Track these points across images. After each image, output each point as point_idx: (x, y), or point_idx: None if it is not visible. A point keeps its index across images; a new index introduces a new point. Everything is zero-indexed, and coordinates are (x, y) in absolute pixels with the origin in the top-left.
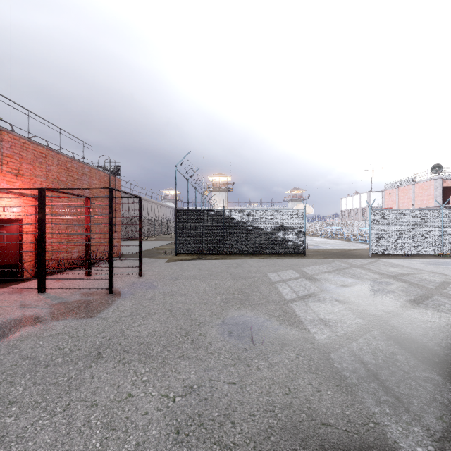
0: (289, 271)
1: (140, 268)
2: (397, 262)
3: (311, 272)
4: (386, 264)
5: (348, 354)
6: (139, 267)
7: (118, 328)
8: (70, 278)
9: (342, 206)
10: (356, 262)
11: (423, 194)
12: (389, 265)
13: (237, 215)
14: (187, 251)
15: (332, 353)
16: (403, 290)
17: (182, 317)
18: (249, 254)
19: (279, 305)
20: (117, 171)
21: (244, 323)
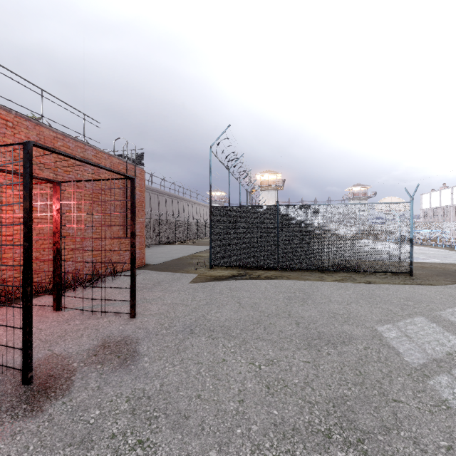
0: (422, 322)
1: (132, 304)
2: None
3: None
4: None
5: None
6: (131, 301)
7: None
8: None
9: (424, 204)
10: None
11: None
12: None
13: (298, 213)
14: (225, 264)
15: None
16: None
17: None
18: (316, 270)
19: None
20: (140, 160)
21: None
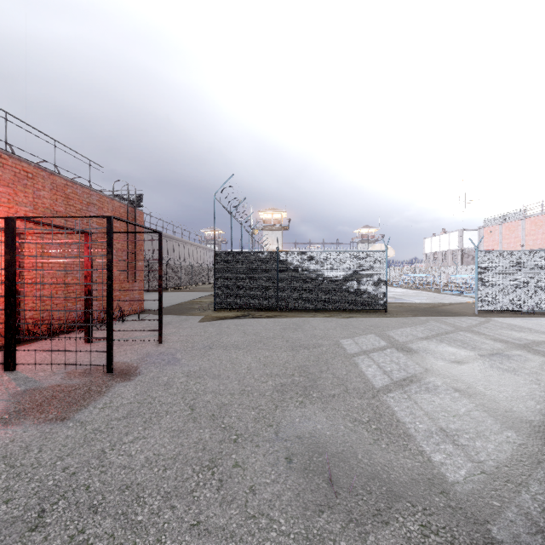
0: (370, 337)
1: (160, 332)
2: (518, 323)
3: (401, 338)
4: (504, 326)
5: (525, 526)
6: (159, 330)
7: (98, 447)
8: (51, 349)
9: (426, 249)
10: (461, 323)
11: (537, 232)
12: (509, 327)
13: (296, 259)
14: (229, 307)
15: (492, 523)
16: None
17: (210, 422)
18: (312, 310)
19: (366, 398)
20: (138, 201)
21: (313, 437)
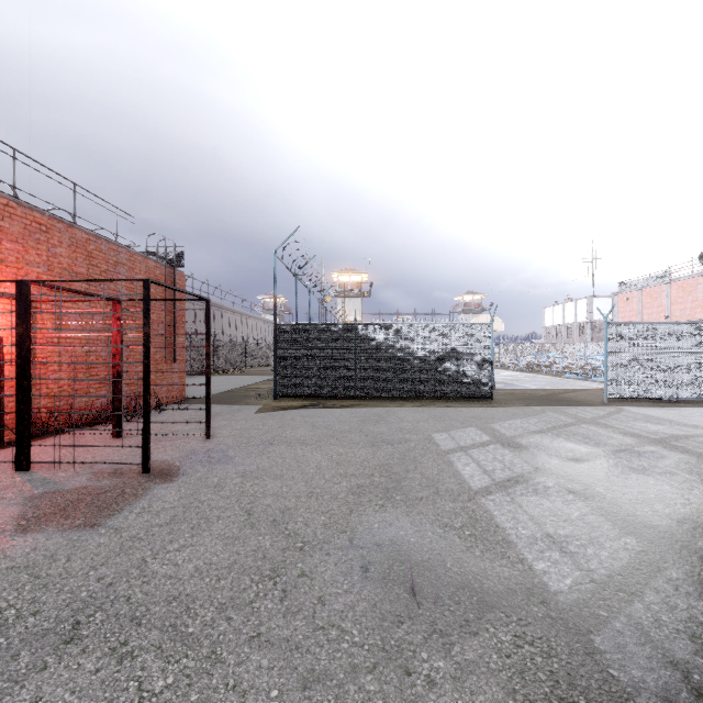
0: (471, 430)
1: (207, 425)
2: (656, 414)
3: (508, 432)
4: (639, 417)
5: (633, 636)
6: (206, 422)
7: (137, 555)
8: (73, 445)
9: (546, 321)
10: (585, 413)
11: (685, 300)
12: (644, 419)
13: (378, 334)
14: (293, 394)
15: (595, 633)
16: (691, 470)
17: (271, 528)
18: (398, 398)
19: (460, 501)
20: (179, 261)
21: (394, 544)
